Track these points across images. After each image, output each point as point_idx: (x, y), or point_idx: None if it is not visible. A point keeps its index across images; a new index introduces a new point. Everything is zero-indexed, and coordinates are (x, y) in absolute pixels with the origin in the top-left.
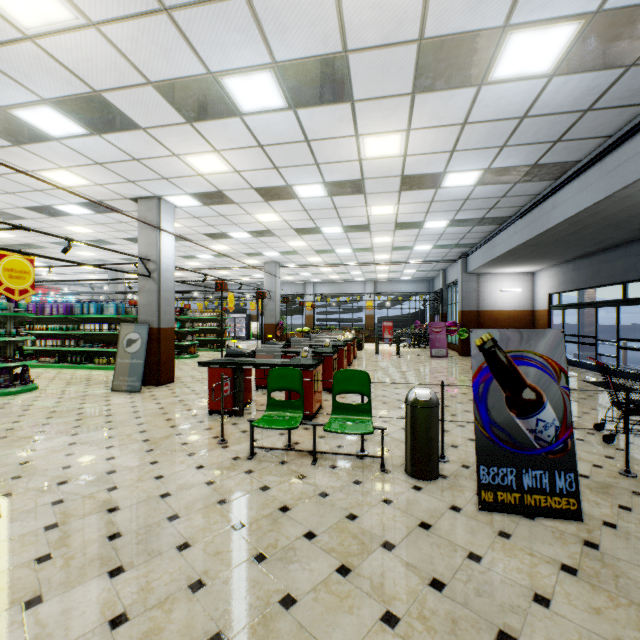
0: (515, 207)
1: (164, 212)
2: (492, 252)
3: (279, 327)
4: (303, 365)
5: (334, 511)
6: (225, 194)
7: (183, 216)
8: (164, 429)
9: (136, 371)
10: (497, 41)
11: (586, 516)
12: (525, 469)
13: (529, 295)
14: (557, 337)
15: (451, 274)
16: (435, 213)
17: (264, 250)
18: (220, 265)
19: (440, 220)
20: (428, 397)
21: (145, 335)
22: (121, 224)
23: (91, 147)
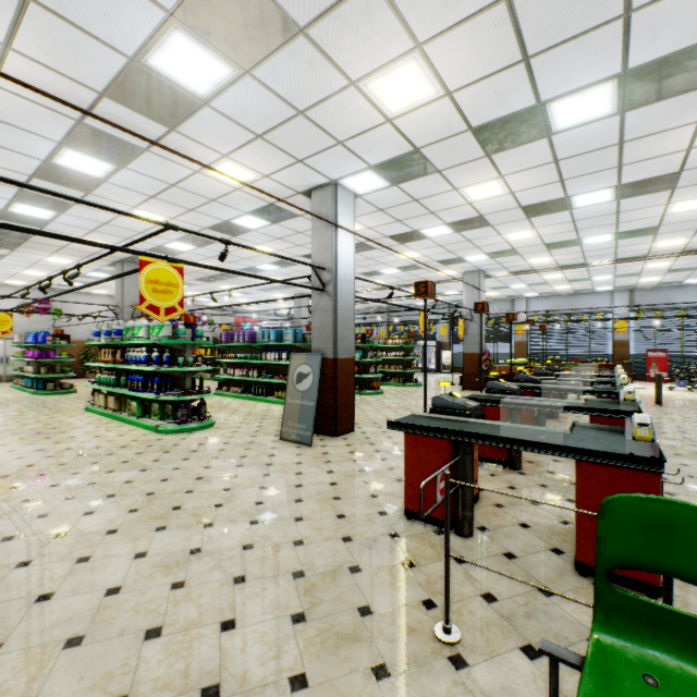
0: None
1: (341, 203)
2: None
3: (484, 358)
4: (631, 457)
5: None
6: (423, 155)
7: (364, 211)
8: (331, 544)
9: (306, 416)
10: None
11: None
12: None
13: None
14: None
15: None
16: None
17: (466, 253)
18: (406, 282)
19: None
20: None
21: (317, 368)
22: (298, 236)
23: (245, 105)
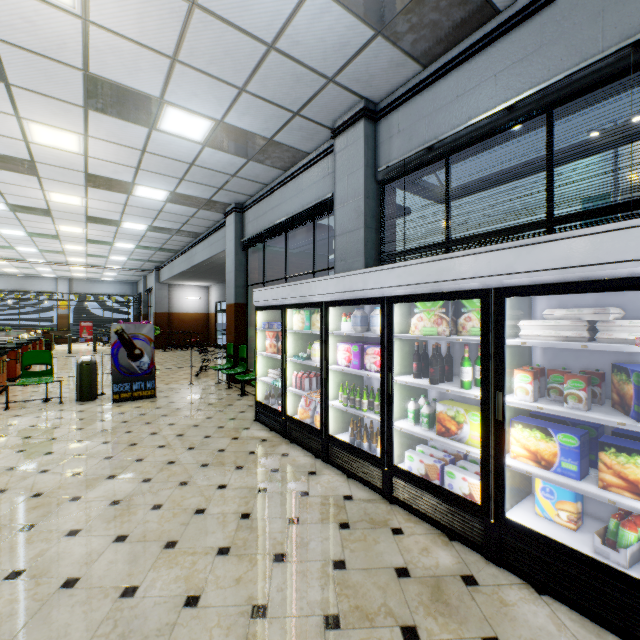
0: (180, 246)
1: None
2: (173, 271)
3: None
4: None
5: (27, 418)
6: None
7: None
8: None
9: None
10: (132, 185)
11: (160, 396)
12: (135, 382)
13: (206, 302)
14: (152, 327)
15: (150, 281)
16: (122, 239)
17: None
18: None
19: (128, 244)
20: (90, 359)
21: None
22: None
23: None
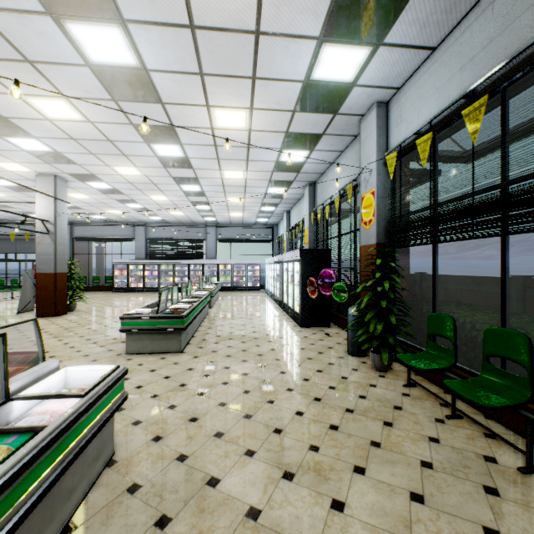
0: None
1: None
2: None
3: None
4: None
5: None
6: None
7: None
8: None
9: None
10: None
11: None
12: None
13: None
14: None
15: None
16: None
17: None
18: None
19: None
20: None
21: None
22: None
23: None
